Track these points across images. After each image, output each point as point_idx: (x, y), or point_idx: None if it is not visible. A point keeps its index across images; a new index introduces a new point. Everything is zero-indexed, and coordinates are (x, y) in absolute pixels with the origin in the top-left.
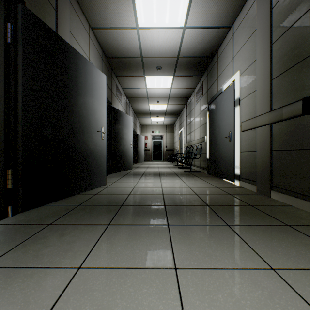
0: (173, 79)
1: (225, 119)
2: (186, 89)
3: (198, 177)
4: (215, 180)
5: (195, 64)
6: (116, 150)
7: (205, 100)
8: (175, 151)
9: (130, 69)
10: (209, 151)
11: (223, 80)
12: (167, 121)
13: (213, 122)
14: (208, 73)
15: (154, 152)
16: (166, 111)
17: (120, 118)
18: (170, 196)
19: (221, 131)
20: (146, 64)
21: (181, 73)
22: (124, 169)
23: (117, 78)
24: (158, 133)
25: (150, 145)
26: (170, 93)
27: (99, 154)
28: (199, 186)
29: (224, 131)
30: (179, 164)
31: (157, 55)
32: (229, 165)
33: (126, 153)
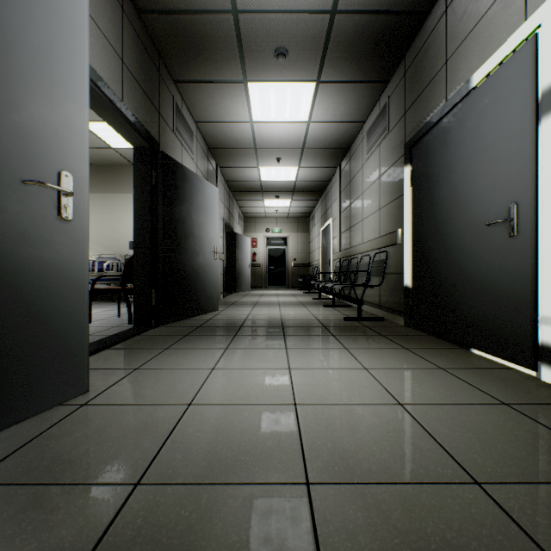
0: (316, 92)
1: (488, 168)
2: (344, 124)
3: (391, 340)
4: (453, 355)
5: (377, 39)
6: (171, 265)
7: (398, 141)
8: (313, 269)
9: (206, 58)
10: (413, 267)
11: (470, 58)
12: (296, 208)
13: (429, 190)
14: (406, 67)
15: (270, 270)
16: (295, 184)
17: (183, 186)
18: (351, 511)
19: (466, 210)
20: (247, 40)
21: (336, 73)
22: (195, 313)
23: (178, 88)
24: (279, 233)
25: (262, 257)
26: (305, 137)
27: (42, 277)
28: (430, 392)
29: (478, 208)
30: (323, 296)
31: (276, 5)
32: (506, 313)
33: (200, 274)
